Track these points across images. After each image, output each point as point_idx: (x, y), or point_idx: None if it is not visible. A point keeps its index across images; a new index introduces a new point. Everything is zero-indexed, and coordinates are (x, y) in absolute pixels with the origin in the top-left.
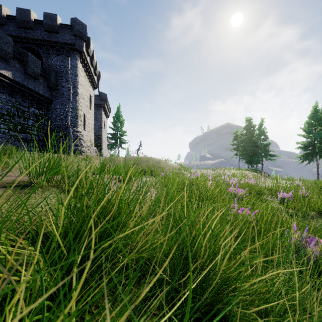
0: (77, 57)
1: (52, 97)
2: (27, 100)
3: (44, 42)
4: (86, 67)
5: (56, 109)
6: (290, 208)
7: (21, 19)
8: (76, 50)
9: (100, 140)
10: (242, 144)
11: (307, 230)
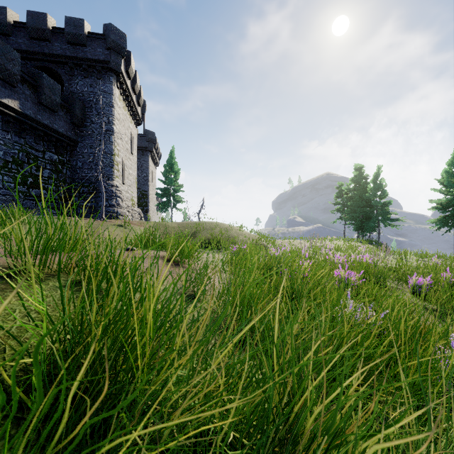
0: (112, 79)
1: (77, 137)
2: (42, 141)
3: (65, 59)
4: (125, 94)
5: (82, 155)
6: (429, 301)
7: (34, 27)
8: (111, 70)
9: (146, 197)
10: (349, 203)
11: None
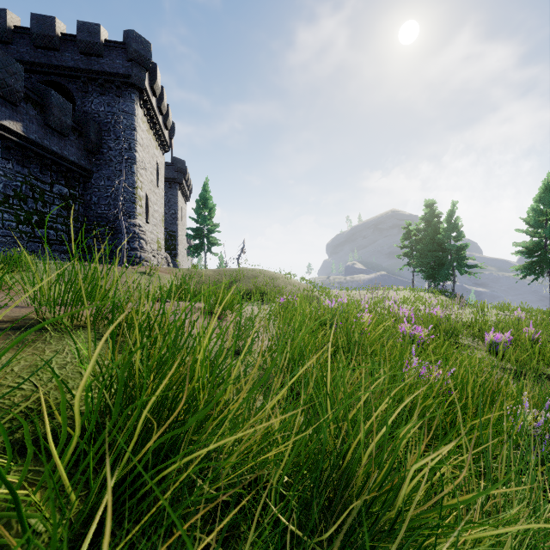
0: (134, 97)
1: (92, 166)
2: (50, 171)
3: (77, 72)
4: (150, 114)
5: (98, 188)
6: (508, 360)
7: (40, 33)
8: (132, 86)
9: (175, 239)
10: (418, 246)
11: (549, 407)
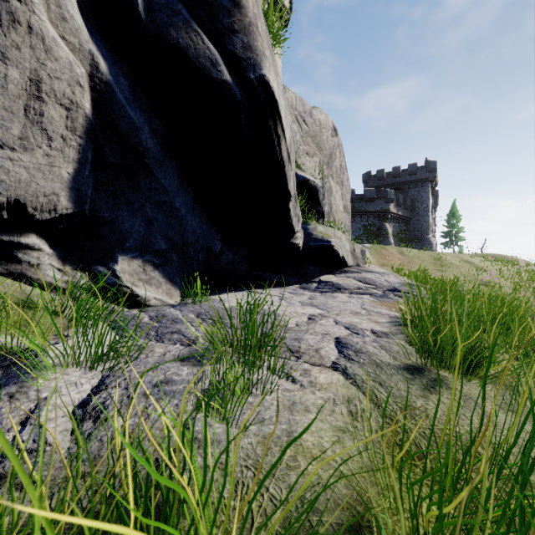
0: (428, 185)
1: (411, 216)
2: (402, 223)
3: (406, 182)
4: (432, 186)
5: (414, 224)
6: None
7: (395, 173)
8: (428, 181)
9: None
10: None
11: None
